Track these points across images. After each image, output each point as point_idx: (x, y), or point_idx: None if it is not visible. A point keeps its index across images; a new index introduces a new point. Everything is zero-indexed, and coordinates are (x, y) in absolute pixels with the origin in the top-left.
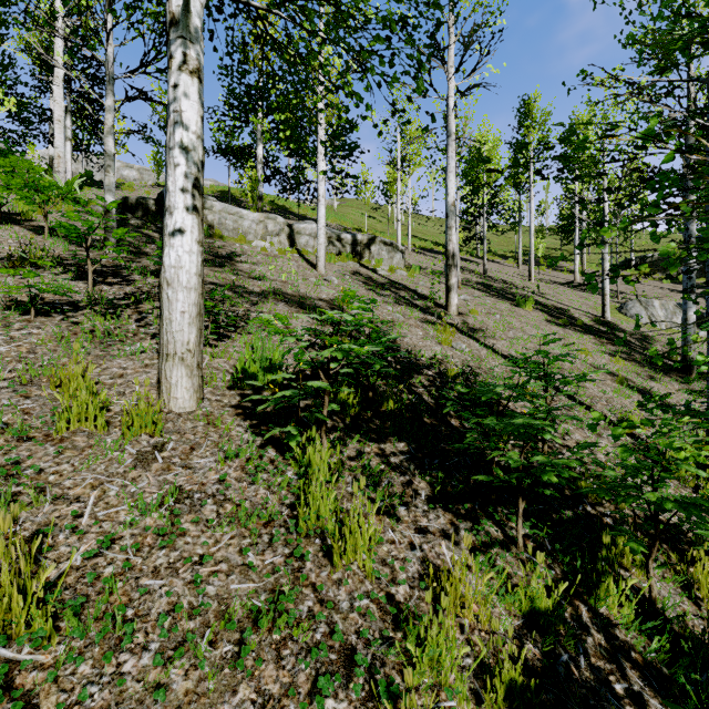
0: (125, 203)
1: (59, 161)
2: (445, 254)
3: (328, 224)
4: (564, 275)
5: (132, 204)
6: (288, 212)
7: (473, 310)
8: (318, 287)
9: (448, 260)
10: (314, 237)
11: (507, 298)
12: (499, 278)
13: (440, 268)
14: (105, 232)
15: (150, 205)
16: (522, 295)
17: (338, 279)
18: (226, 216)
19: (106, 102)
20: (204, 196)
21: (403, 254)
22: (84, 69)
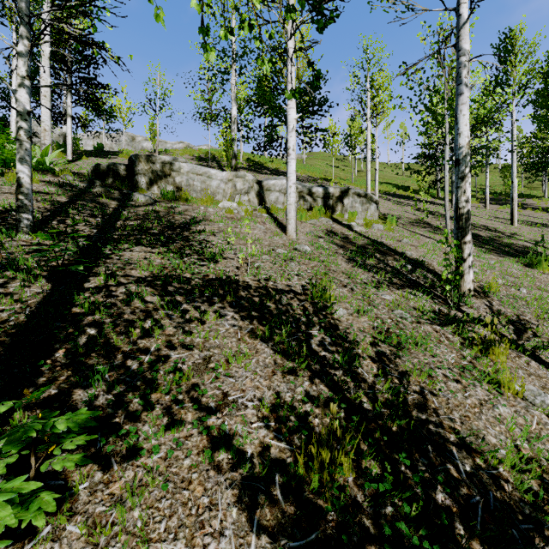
0: (97, 170)
1: (44, 134)
2: (455, 213)
3: (298, 176)
4: (537, 213)
5: (103, 170)
6: (263, 167)
7: (491, 285)
8: (287, 264)
9: (459, 222)
10: (284, 193)
11: (508, 253)
12: (478, 224)
13: (413, 215)
14: (16, 211)
15: (120, 170)
16: (519, 246)
17: (311, 246)
18: (194, 177)
19: (18, 46)
20: (173, 158)
21: (377, 204)
22: (80, 51)
